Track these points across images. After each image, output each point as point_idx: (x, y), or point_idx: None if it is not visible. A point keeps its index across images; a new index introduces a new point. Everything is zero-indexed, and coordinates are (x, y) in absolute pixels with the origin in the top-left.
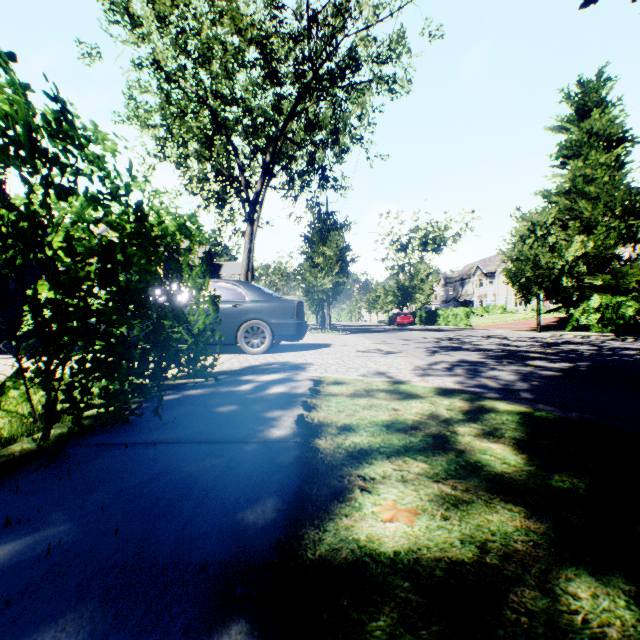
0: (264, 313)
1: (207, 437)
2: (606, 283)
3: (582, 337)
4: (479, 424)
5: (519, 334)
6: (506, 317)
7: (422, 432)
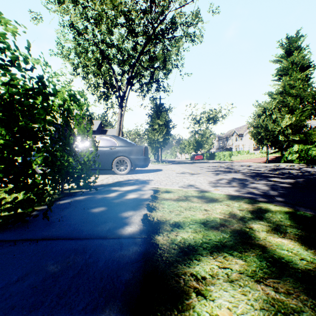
0: (127, 153)
1: (78, 234)
2: (301, 139)
3: (290, 166)
4: (265, 221)
5: (257, 164)
6: (249, 156)
7: (229, 228)
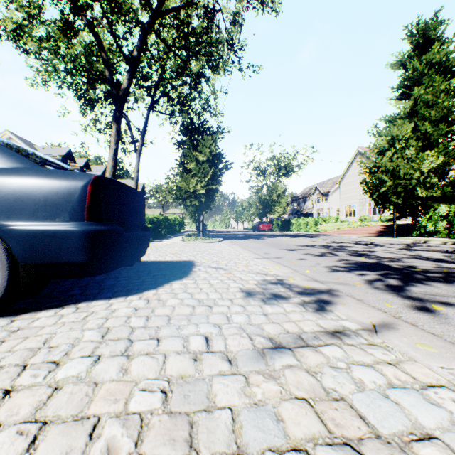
0: None
1: None
2: (445, 195)
3: (453, 243)
4: None
5: (377, 240)
6: (341, 225)
7: None
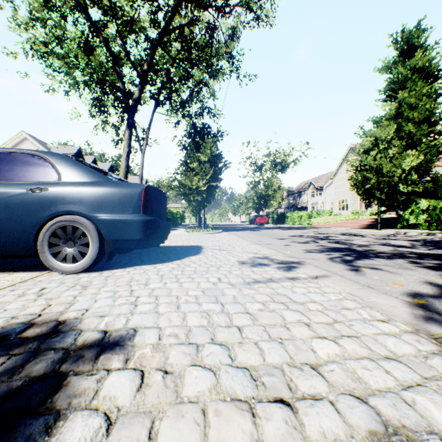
0: (85, 203)
1: None
2: (427, 190)
3: (428, 234)
4: None
5: (362, 231)
6: (334, 218)
7: None
